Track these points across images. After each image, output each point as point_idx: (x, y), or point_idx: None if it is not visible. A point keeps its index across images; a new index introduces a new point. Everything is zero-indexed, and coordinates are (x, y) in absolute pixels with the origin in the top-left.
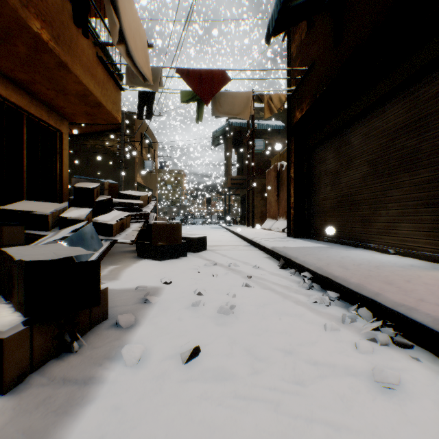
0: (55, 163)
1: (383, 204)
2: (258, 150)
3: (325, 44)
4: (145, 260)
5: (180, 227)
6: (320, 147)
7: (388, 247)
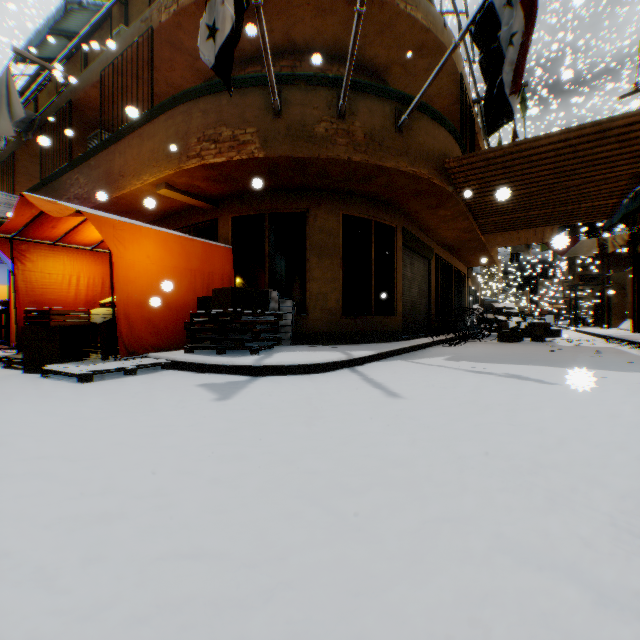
0: (462, 291)
1: None
2: None
3: None
4: None
5: (548, 323)
6: None
7: None
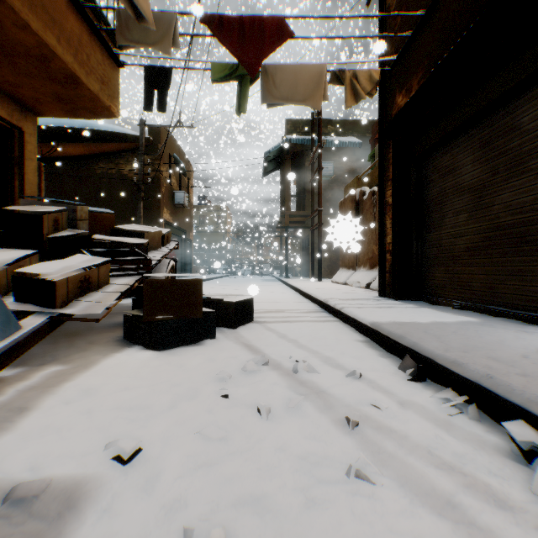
0: (11, 180)
1: None
2: (326, 176)
3: None
4: (130, 351)
5: (199, 285)
6: (443, 149)
7: None
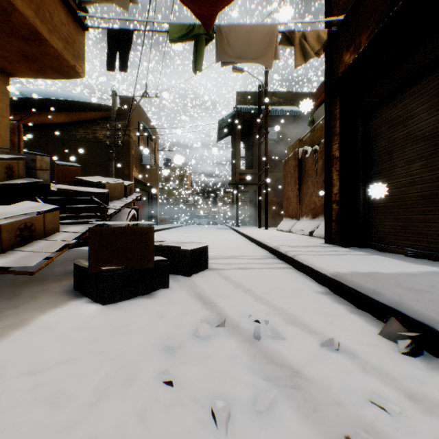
0: None
1: None
2: (271, 140)
3: None
4: (74, 305)
5: (150, 233)
6: (393, 101)
7: None
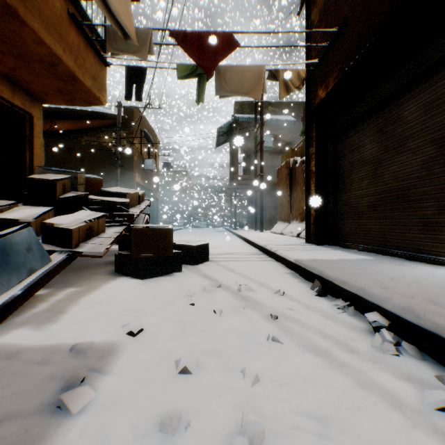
0: (23, 153)
1: None
2: (267, 147)
3: None
4: (122, 279)
5: (171, 232)
6: (352, 131)
7: None
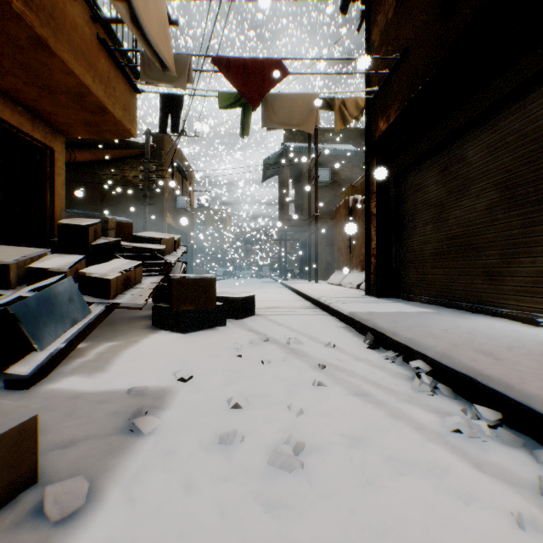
0: (44, 193)
1: (525, 247)
2: (323, 182)
3: (426, 18)
4: (162, 333)
5: (214, 283)
6: (415, 170)
7: (535, 315)
